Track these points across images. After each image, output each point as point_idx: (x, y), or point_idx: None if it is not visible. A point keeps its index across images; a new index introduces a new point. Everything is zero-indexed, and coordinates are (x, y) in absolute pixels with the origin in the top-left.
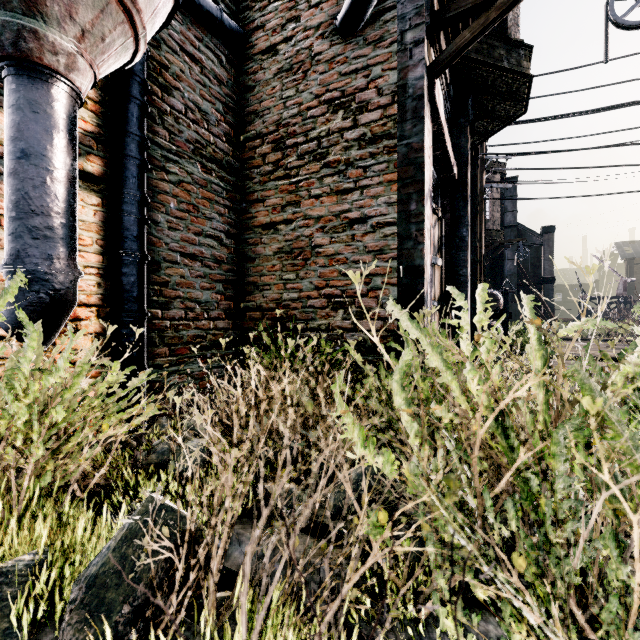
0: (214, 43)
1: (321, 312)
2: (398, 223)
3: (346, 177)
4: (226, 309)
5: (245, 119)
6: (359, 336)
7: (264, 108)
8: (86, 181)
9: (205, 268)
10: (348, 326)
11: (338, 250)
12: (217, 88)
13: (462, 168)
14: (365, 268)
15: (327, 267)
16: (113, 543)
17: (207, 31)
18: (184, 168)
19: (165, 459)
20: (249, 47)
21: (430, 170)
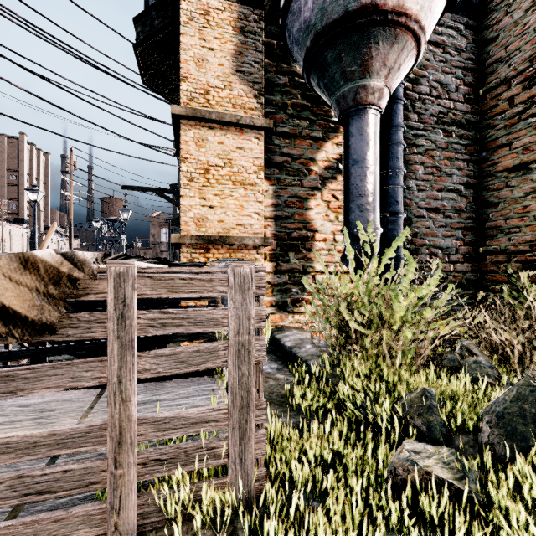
0: (453, 20)
1: None
2: None
3: None
4: (464, 253)
5: (485, 72)
6: None
7: (511, 51)
8: None
9: (446, 218)
10: None
11: None
12: (456, 58)
13: None
14: None
15: None
16: (507, 397)
17: (447, 13)
18: (429, 139)
19: (455, 366)
20: (490, 1)
21: None
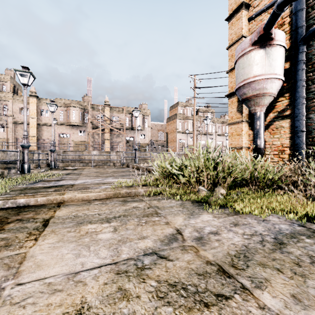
0: None
1: None
2: None
3: None
4: None
5: None
6: None
7: None
8: (286, 117)
9: None
10: None
11: None
12: None
13: None
14: None
15: None
16: None
17: None
18: None
19: None
20: None
21: None
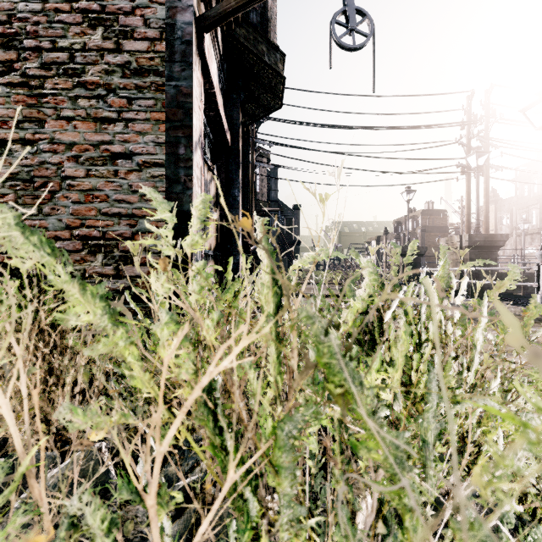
0: None
1: (74, 256)
2: (166, 165)
3: (107, 104)
4: None
5: None
6: (123, 283)
7: None
8: None
9: None
10: (110, 272)
11: (97, 185)
12: None
13: (235, 137)
14: (130, 209)
15: (83, 203)
16: None
17: None
18: None
19: None
20: None
21: (201, 122)
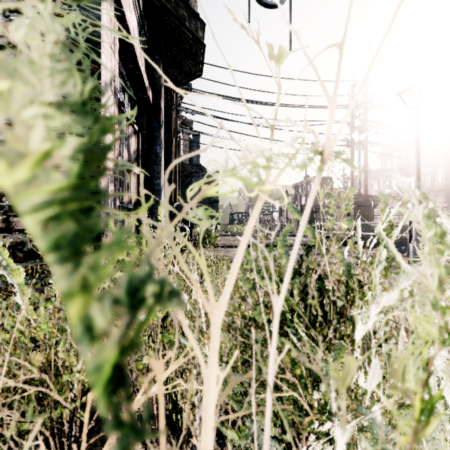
0: None
1: None
2: None
3: None
4: None
5: None
6: (14, 237)
7: None
8: None
9: None
10: None
11: None
12: None
13: (157, 96)
14: None
15: None
16: None
17: None
18: None
19: None
20: None
21: (115, 66)
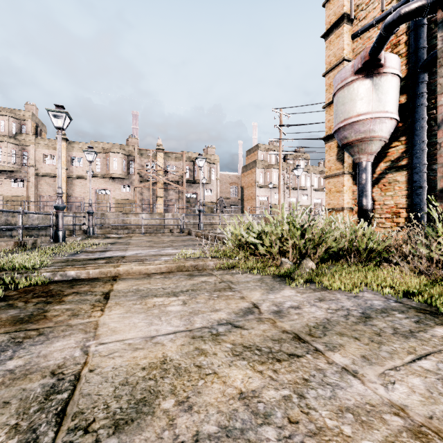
0: None
1: None
2: None
3: None
4: None
5: None
6: None
7: None
8: (402, 168)
9: None
10: None
11: None
12: None
13: None
14: None
15: None
16: None
17: None
18: None
19: None
20: None
21: None
